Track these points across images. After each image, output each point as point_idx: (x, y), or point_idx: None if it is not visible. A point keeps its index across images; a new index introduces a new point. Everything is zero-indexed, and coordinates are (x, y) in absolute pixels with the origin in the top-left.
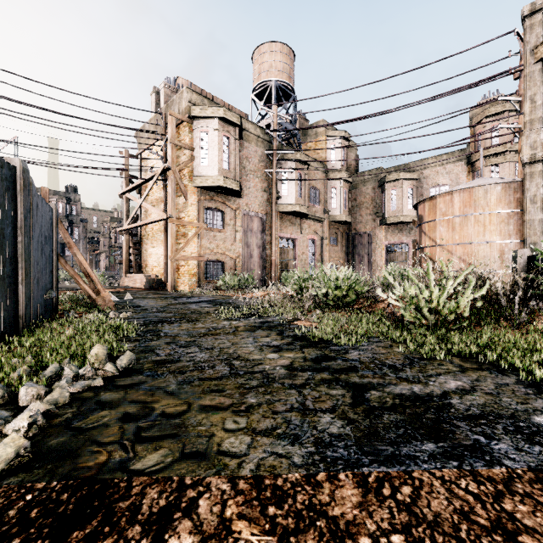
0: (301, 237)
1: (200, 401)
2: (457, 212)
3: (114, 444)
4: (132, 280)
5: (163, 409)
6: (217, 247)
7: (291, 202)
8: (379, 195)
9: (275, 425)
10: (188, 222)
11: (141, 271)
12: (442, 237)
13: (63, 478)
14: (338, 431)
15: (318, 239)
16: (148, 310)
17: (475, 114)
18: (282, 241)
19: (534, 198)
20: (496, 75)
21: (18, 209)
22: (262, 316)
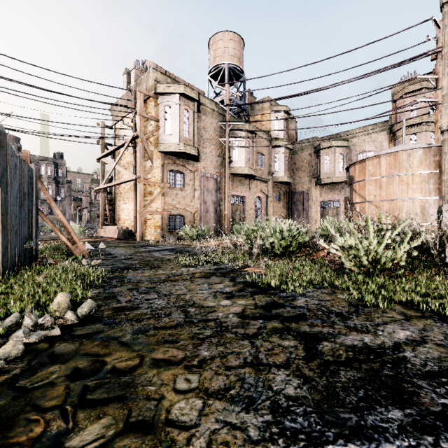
0: (249, 195)
1: (153, 354)
2: (384, 173)
3: (54, 409)
4: (107, 231)
5: (114, 363)
6: (179, 203)
7: (241, 165)
8: (315, 160)
9: (228, 384)
10: (154, 182)
11: (115, 224)
12: (371, 194)
13: None
14: (295, 392)
15: (264, 197)
16: (117, 257)
17: (396, 91)
18: (234, 198)
19: None
20: (416, 56)
21: None
22: (216, 263)
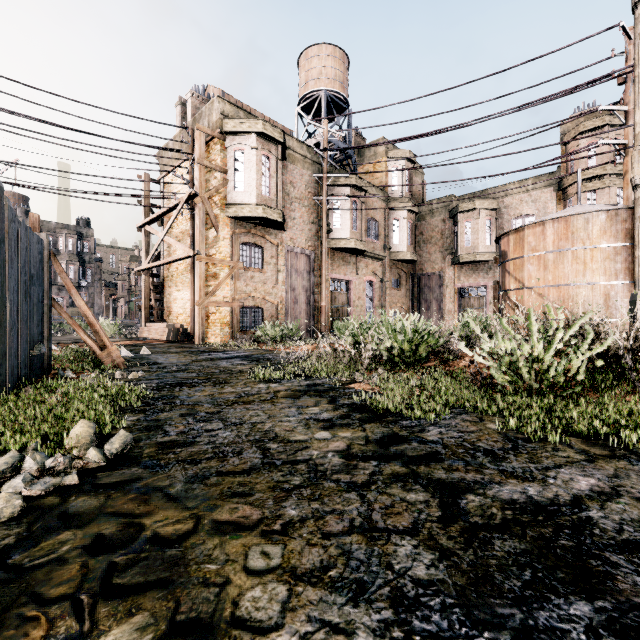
0: (357, 278)
1: (215, 513)
2: (550, 247)
3: (63, 601)
4: (153, 330)
5: (156, 528)
6: (255, 290)
7: (345, 236)
8: (451, 228)
9: (326, 561)
10: (220, 260)
11: (163, 320)
12: (531, 277)
13: None
14: (428, 574)
15: (377, 281)
16: (167, 368)
17: (567, 129)
18: (334, 283)
19: None
20: (597, 79)
21: None
22: (309, 377)
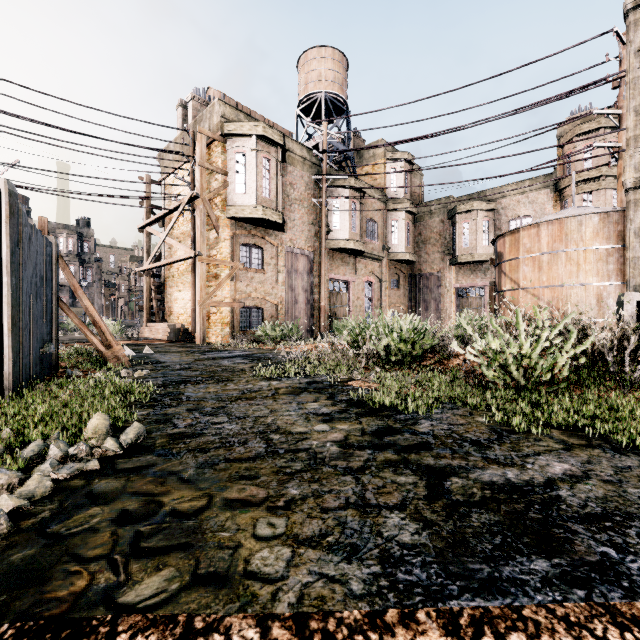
0: (356, 279)
1: (225, 493)
2: (545, 248)
3: (100, 560)
4: (154, 330)
5: (174, 504)
6: (255, 291)
7: (344, 237)
8: (449, 229)
9: (324, 530)
10: (221, 261)
11: (164, 320)
12: (526, 278)
13: (18, 619)
14: (412, 539)
15: (376, 282)
16: (170, 367)
17: (564, 132)
18: (334, 284)
19: (639, 231)
20: (591, 83)
21: (3, 242)
22: (309, 375)
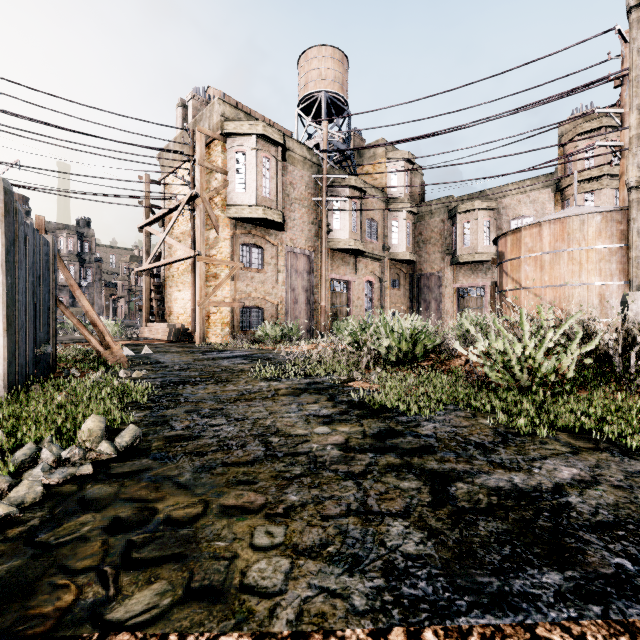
0: (356, 278)
1: (222, 499)
2: (547, 248)
3: (89, 572)
4: (154, 330)
5: (169, 511)
6: (255, 290)
7: (344, 237)
8: (449, 229)
9: (325, 539)
10: (221, 261)
11: (164, 320)
12: (528, 278)
13: None
14: (417, 549)
15: (377, 281)
16: (169, 367)
17: (565, 131)
18: (334, 283)
19: None
20: (593, 81)
21: None
22: (309, 376)
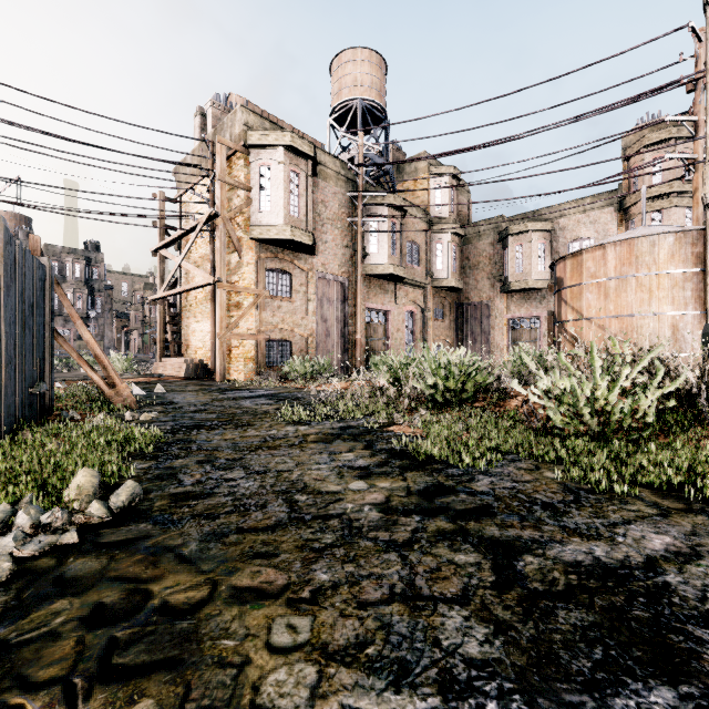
0: (396, 308)
1: (234, 578)
2: (612, 273)
3: (53, 685)
4: (169, 366)
5: (166, 596)
6: (283, 321)
7: (382, 261)
8: (500, 253)
9: (363, 636)
10: (243, 288)
11: (181, 355)
12: (590, 307)
13: None
14: (481, 652)
15: (418, 311)
16: (183, 408)
17: (630, 142)
18: (371, 314)
19: None
20: (663, 86)
21: None
22: (343, 419)
